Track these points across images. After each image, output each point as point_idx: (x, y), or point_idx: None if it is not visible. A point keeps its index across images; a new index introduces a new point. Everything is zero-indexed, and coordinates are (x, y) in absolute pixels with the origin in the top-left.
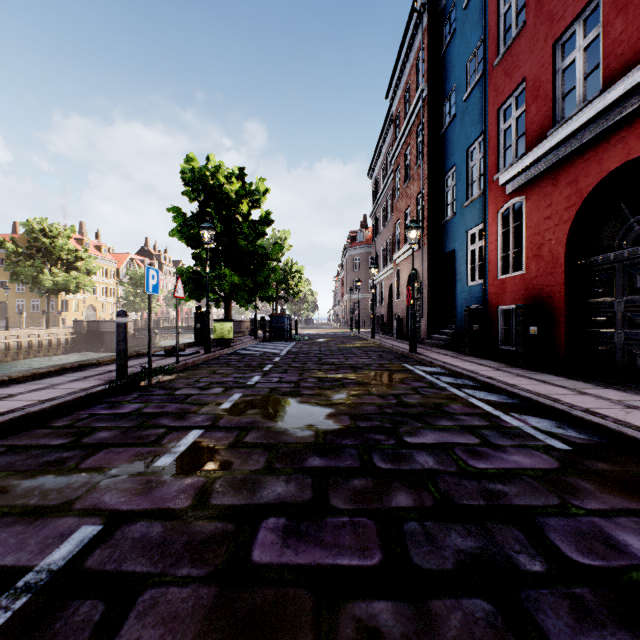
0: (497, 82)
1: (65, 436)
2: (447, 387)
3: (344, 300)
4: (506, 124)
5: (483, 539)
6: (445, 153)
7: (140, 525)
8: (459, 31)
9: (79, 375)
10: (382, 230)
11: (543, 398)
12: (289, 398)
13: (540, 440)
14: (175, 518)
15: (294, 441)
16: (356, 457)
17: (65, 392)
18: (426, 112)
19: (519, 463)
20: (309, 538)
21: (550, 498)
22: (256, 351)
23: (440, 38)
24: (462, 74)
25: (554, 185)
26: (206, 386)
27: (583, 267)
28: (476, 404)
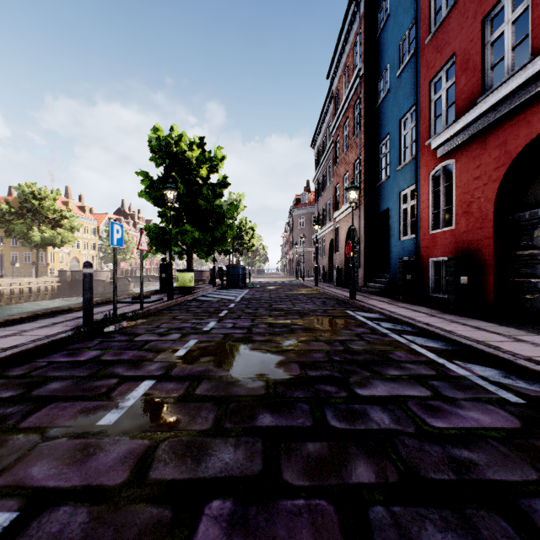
0: (428, 58)
1: (16, 387)
2: (388, 333)
3: (290, 253)
4: (436, 95)
5: (466, 535)
6: (380, 124)
7: (62, 511)
8: (393, 16)
9: (49, 321)
10: (323, 193)
11: (483, 345)
12: (241, 344)
13: (492, 392)
14: (105, 500)
15: (245, 393)
16: (308, 413)
17: (30, 339)
18: (363, 88)
19: (479, 421)
20: (259, 533)
21: (526, 470)
22: (214, 298)
23: (375, 23)
24: (395, 53)
25: (483, 148)
26: (165, 332)
27: (511, 222)
28: (419, 351)
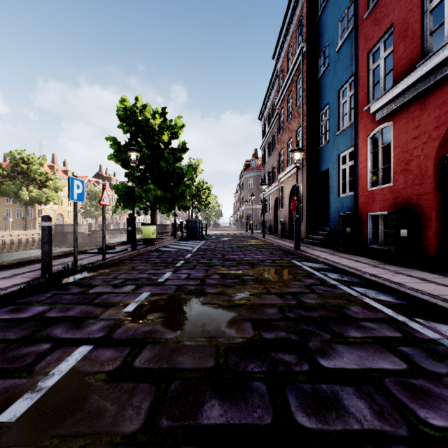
0: (367, 31)
1: None
2: (337, 284)
3: (241, 210)
4: (375, 64)
5: None
6: (320, 95)
7: None
8: None
9: (11, 272)
10: (269, 158)
11: (441, 301)
12: (193, 298)
13: None
14: None
15: (191, 366)
16: (267, 400)
17: None
18: (305, 64)
19: None
20: None
21: None
22: (173, 248)
23: (316, 7)
24: (335, 31)
25: (422, 109)
26: (120, 283)
27: None
28: (374, 306)
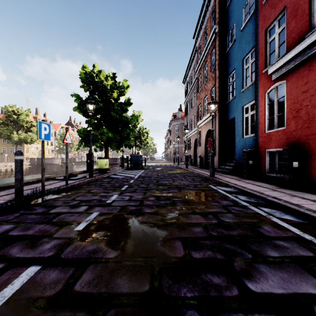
0: (265, 13)
1: None
2: (247, 205)
3: (170, 148)
4: (271, 38)
5: None
6: (228, 63)
7: None
8: None
9: None
10: (190, 110)
11: None
12: (133, 217)
13: None
14: None
15: (127, 290)
16: None
17: None
18: (217, 41)
19: None
20: None
21: None
22: (121, 176)
23: None
24: (240, 15)
25: (310, 69)
26: (76, 204)
27: None
28: (281, 225)
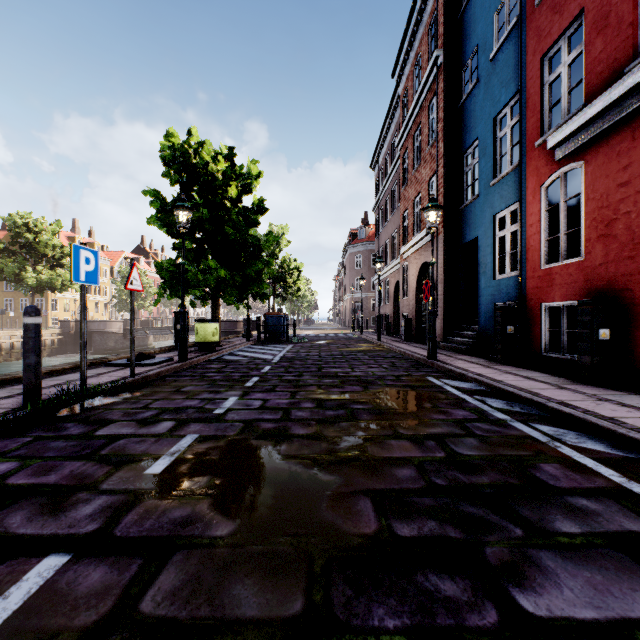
0: (540, 24)
1: None
2: (507, 420)
3: (345, 299)
4: (553, 75)
5: None
6: (464, 127)
7: None
8: None
9: None
10: (386, 223)
11: None
12: (269, 446)
13: None
14: None
15: (255, 612)
16: None
17: None
18: (441, 82)
19: None
20: None
21: None
22: (244, 357)
23: None
24: (488, 29)
25: (635, 138)
26: (152, 417)
27: None
28: (581, 462)
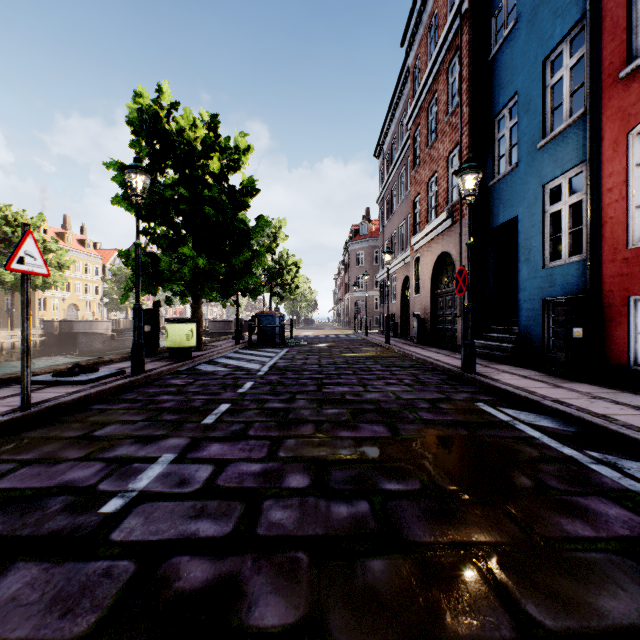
0: None
1: None
2: None
3: (346, 298)
4: None
5: None
6: (497, 84)
7: None
8: None
9: None
10: (393, 214)
11: None
12: None
13: None
14: None
15: None
16: None
17: None
18: (466, 33)
19: None
20: None
21: None
22: (224, 366)
23: None
24: None
25: None
26: None
27: None
28: None
